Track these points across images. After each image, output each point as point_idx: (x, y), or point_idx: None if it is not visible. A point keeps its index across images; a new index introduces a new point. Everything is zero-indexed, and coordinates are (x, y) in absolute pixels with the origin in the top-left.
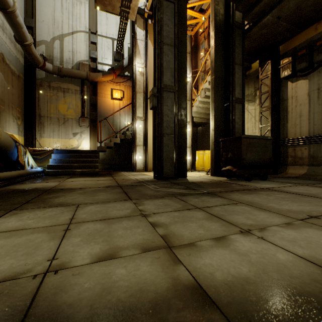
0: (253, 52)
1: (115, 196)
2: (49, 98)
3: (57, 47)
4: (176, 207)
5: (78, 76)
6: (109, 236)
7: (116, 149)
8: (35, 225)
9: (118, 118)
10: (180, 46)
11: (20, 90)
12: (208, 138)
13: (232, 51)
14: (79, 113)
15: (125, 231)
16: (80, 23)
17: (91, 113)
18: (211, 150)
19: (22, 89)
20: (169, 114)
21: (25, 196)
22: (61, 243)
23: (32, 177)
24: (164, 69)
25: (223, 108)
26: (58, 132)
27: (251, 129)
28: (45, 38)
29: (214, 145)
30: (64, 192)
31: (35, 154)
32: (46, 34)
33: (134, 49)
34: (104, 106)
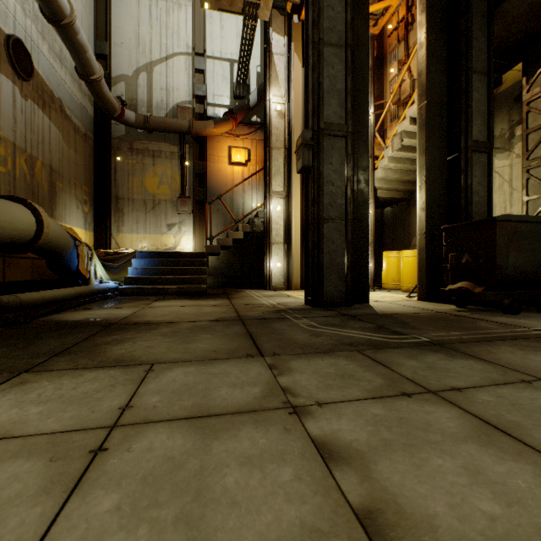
0: (509, 48)
1: (229, 345)
2: (131, 169)
3: (143, 84)
4: (371, 383)
5: (175, 128)
6: (199, 497)
7: (237, 250)
8: (39, 424)
9: (240, 197)
10: (356, 47)
11: (88, 158)
12: (405, 227)
13: (465, 47)
14: (177, 192)
15: (244, 473)
16: (178, 40)
17: (196, 190)
18: (418, 249)
19: (91, 155)
20: (335, 180)
21: (67, 337)
22: (57, 517)
23: (98, 298)
24: (326, 92)
25: (445, 164)
26: (145, 223)
27: (501, 206)
28: (125, 72)
29: (426, 240)
30: (136, 331)
31: (109, 259)
32: (126, 64)
33: (268, 71)
34: (217, 177)
